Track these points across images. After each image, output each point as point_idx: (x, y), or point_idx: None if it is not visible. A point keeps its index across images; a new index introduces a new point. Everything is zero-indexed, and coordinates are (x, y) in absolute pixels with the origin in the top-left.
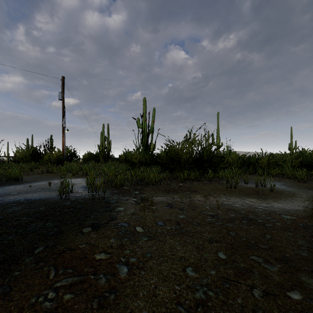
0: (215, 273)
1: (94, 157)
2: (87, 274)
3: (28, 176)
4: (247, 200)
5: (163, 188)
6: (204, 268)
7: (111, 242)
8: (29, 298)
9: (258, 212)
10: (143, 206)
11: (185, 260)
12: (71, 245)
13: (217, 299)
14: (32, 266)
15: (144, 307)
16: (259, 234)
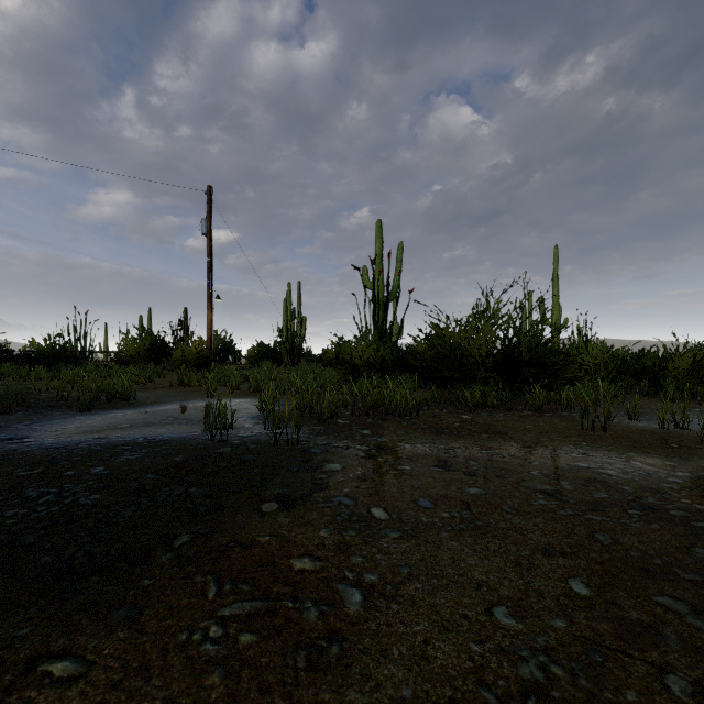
0: (566, 626)
1: (270, 353)
2: (280, 598)
3: (146, 392)
4: (639, 460)
5: (424, 424)
6: (537, 612)
7: (322, 536)
8: (176, 632)
9: (671, 491)
10: (382, 462)
11: (489, 591)
12: (241, 536)
13: (575, 685)
14: (172, 572)
15: (403, 680)
16: (675, 544)
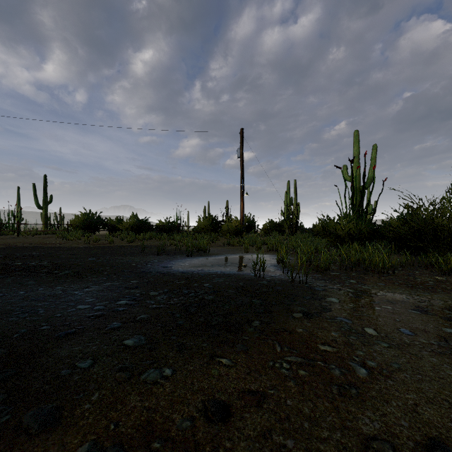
0: None
1: (277, 227)
2: (315, 360)
3: (212, 248)
4: None
5: (400, 280)
6: None
7: (334, 336)
8: (267, 361)
9: None
10: (368, 301)
11: None
12: (285, 327)
13: None
14: (255, 336)
15: (401, 417)
16: None
